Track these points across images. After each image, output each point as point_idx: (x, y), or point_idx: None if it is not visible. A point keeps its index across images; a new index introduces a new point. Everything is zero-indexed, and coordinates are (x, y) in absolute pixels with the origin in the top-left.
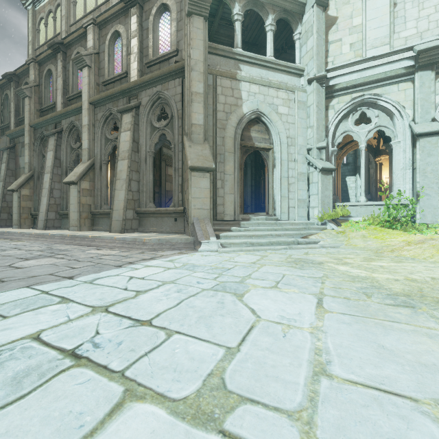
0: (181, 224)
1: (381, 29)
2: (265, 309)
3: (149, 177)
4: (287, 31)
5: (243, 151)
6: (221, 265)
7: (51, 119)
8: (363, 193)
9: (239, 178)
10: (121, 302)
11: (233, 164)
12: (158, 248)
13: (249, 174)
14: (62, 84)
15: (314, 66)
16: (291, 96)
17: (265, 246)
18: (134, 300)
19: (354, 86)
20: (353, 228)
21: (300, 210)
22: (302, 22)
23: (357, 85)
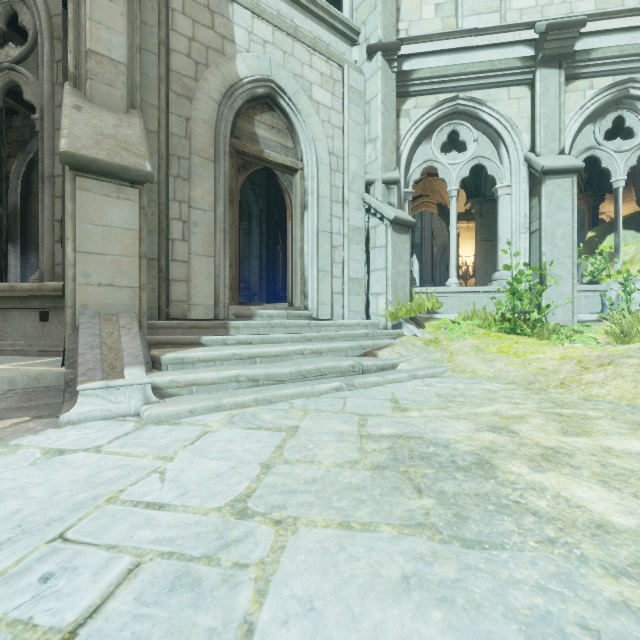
0: (60, 329)
1: None
2: None
3: None
4: None
5: (237, 162)
6: (44, 570)
7: None
8: (455, 272)
9: (227, 222)
10: None
11: (213, 186)
12: None
13: (256, 234)
14: None
15: (379, 23)
16: (338, 73)
17: (289, 385)
18: None
19: (444, 78)
20: (450, 334)
21: (354, 299)
22: None
23: (448, 77)
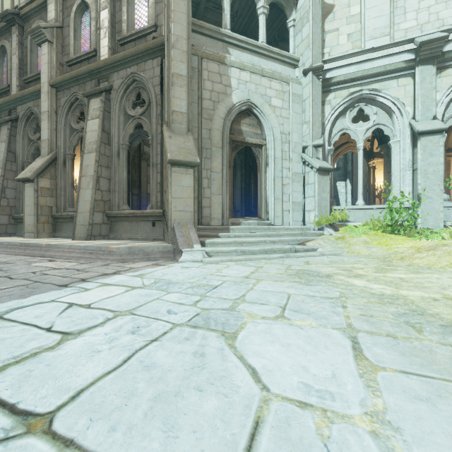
0: (160, 229)
1: (380, 19)
2: (274, 367)
3: (122, 174)
4: (279, 21)
5: (232, 146)
6: (206, 280)
7: (3, 104)
8: (361, 196)
9: (227, 177)
10: (23, 362)
11: (221, 160)
12: (128, 259)
13: (238, 176)
14: (17, 63)
15: (310, 55)
16: (286, 88)
17: (259, 255)
18: (49, 355)
19: (353, 79)
20: (353, 234)
21: (295, 214)
22: (297, 8)
23: (355, 79)
